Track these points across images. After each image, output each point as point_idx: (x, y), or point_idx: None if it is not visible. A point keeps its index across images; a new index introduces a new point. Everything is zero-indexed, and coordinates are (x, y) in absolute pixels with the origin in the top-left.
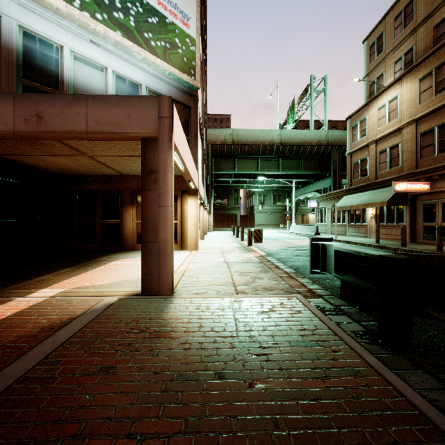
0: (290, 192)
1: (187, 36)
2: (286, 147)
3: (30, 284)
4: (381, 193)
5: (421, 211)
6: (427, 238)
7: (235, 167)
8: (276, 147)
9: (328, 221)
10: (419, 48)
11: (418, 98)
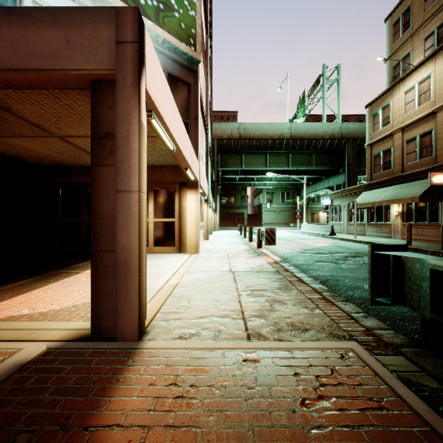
0: (299, 189)
1: None
2: (297, 141)
3: None
4: (410, 187)
5: None
6: None
7: (242, 163)
8: (286, 141)
9: (344, 220)
10: None
11: None
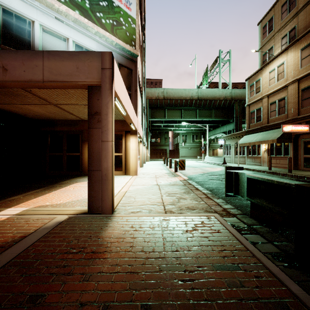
0: (204, 133)
1: (129, 16)
2: (202, 101)
3: (3, 203)
4: (272, 133)
5: (302, 146)
6: (307, 166)
7: (165, 115)
8: (194, 101)
9: (232, 154)
10: (300, 27)
11: (300, 63)
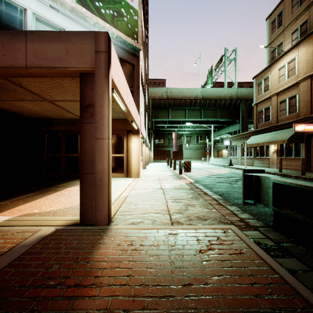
0: (209, 134)
1: (131, 7)
2: (207, 100)
3: None
4: (282, 133)
5: None
6: None
7: (169, 115)
8: (199, 100)
9: (238, 155)
10: (312, 20)
11: (312, 58)
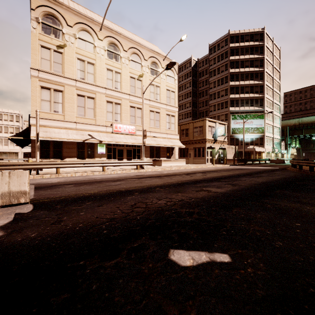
0: None
1: (262, 127)
2: None
3: None
4: None
5: None
6: None
7: (302, 133)
8: None
9: None
10: None
11: None
